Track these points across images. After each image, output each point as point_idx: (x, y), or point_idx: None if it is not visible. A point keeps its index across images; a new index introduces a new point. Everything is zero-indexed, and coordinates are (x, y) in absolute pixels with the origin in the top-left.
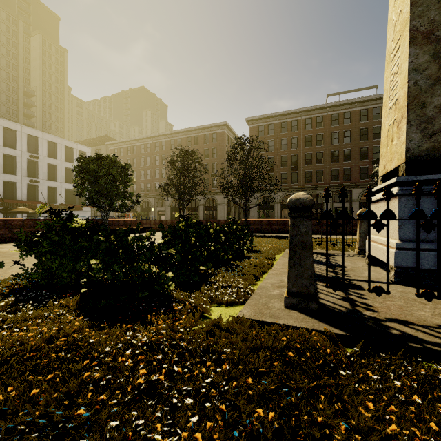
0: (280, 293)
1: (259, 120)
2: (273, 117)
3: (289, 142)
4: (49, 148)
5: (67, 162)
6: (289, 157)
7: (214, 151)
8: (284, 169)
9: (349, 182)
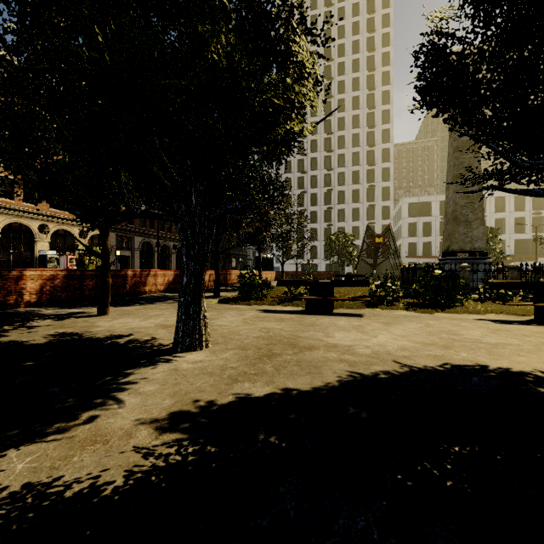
0: None
1: None
2: None
3: None
4: (496, 204)
5: (516, 212)
6: None
7: None
8: None
9: None
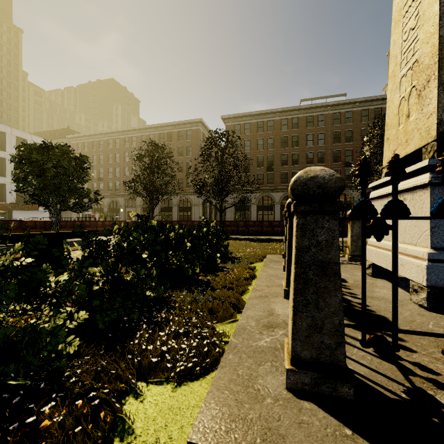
0: (272, 343)
1: (235, 119)
2: (249, 116)
3: (266, 142)
4: None
5: None
6: (266, 157)
7: (189, 149)
8: (261, 169)
9: None
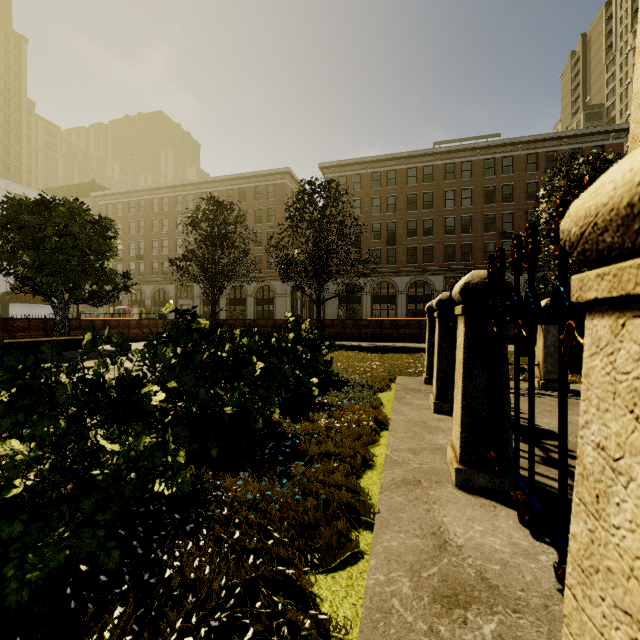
0: None
1: (339, 168)
2: (360, 164)
3: (384, 202)
4: None
5: None
6: (384, 225)
7: (271, 212)
8: (377, 242)
9: (469, 264)
